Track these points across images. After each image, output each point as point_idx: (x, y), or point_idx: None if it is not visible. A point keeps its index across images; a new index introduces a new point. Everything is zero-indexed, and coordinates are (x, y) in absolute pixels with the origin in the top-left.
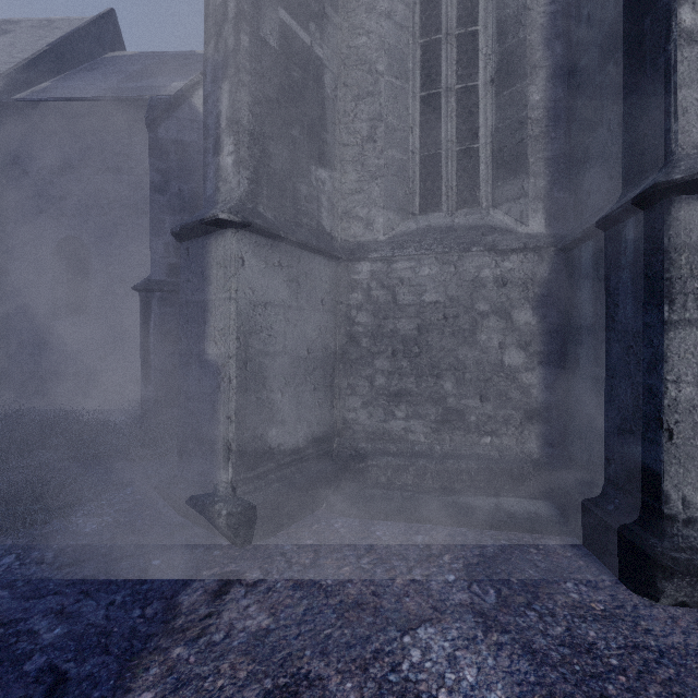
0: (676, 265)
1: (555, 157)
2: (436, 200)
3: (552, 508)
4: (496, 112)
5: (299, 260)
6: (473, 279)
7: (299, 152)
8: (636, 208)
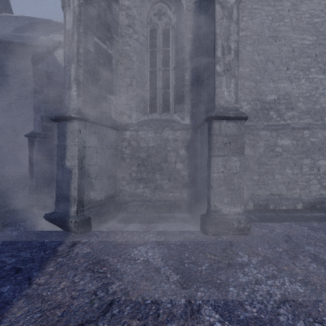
0: (213, 139)
1: (193, 98)
2: (155, 109)
3: (189, 215)
4: (175, 80)
5: (102, 130)
6: (166, 139)
7: (102, 89)
8: (206, 121)
